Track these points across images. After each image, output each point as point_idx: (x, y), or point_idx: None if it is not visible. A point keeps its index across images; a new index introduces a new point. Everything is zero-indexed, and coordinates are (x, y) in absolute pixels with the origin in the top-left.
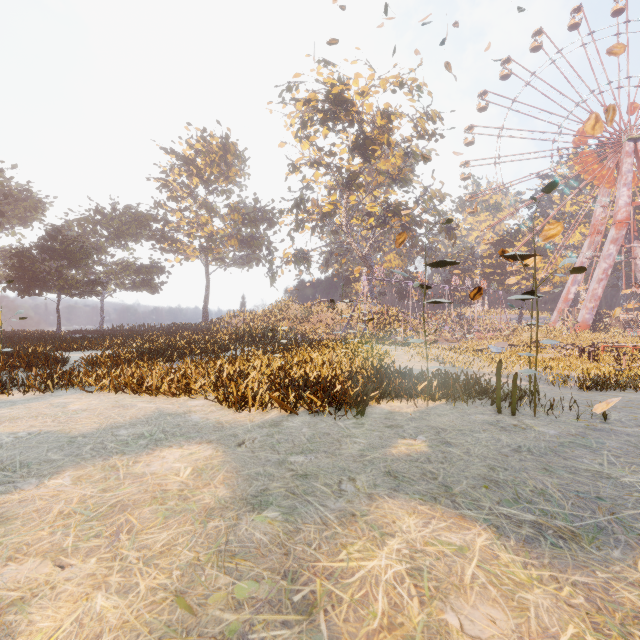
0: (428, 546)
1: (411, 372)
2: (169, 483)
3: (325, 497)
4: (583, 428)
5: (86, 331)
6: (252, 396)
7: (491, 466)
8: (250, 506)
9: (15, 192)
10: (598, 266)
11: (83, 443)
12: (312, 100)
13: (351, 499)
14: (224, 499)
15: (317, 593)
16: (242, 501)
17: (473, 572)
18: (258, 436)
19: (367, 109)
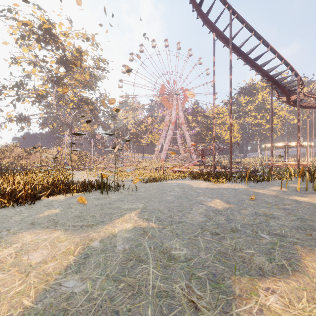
0: (32, 242)
1: (71, 182)
2: None
3: None
4: (127, 195)
5: None
6: None
7: (82, 212)
8: None
9: None
10: (167, 138)
11: None
12: (29, 25)
13: (3, 237)
14: None
15: None
16: None
17: (45, 244)
18: None
19: (68, 44)
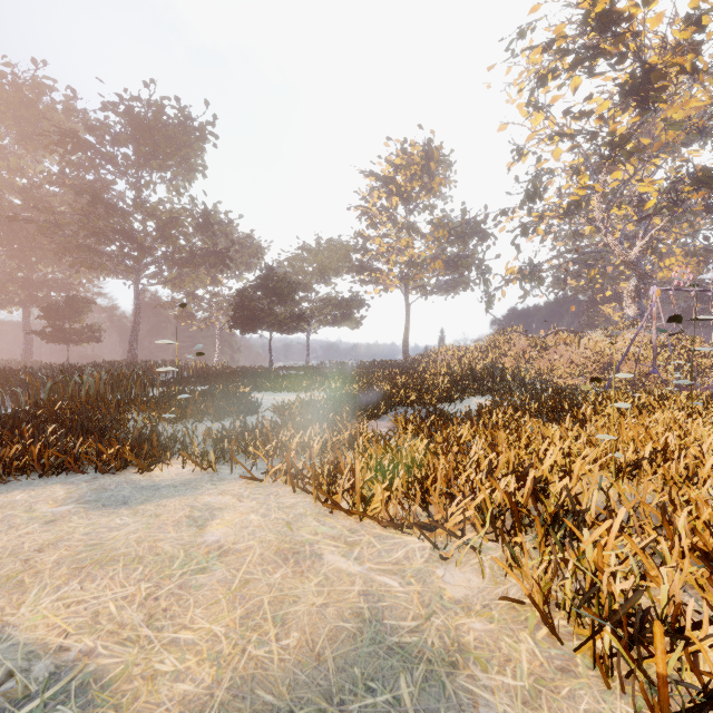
0: None
1: None
2: None
3: None
4: None
5: (293, 368)
6: None
7: None
8: None
9: (242, 241)
10: None
11: None
12: (556, 39)
13: None
14: None
15: None
16: None
17: None
18: None
19: (651, 25)
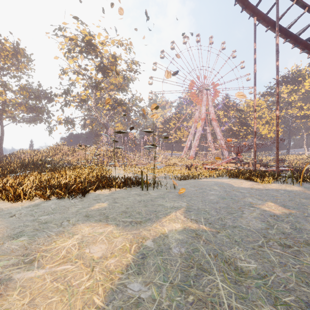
0: (90, 234)
1: (112, 177)
2: None
3: (53, 228)
4: (166, 192)
5: None
6: (24, 194)
7: (127, 207)
8: (12, 238)
9: None
10: (196, 134)
11: None
12: (74, 39)
13: (65, 227)
14: None
15: (37, 257)
16: (7, 237)
17: (102, 238)
18: (24, 211)
19: (105, 51)
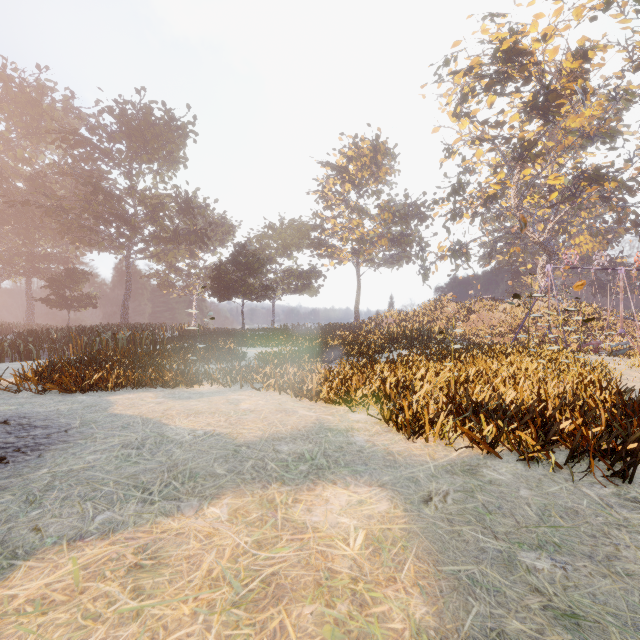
0: None
1: None
2: (336, 556)
3: None
4: None
5: (261, 329)
6: (429, 421)
7: None
8: None
9: (217, 221)
10: None
11: (246, 456)
12: (474, 67)
13: None
14: (426, 631)
15: None
16: None
17: None
18: (449, 489)
19: (550, 55)
